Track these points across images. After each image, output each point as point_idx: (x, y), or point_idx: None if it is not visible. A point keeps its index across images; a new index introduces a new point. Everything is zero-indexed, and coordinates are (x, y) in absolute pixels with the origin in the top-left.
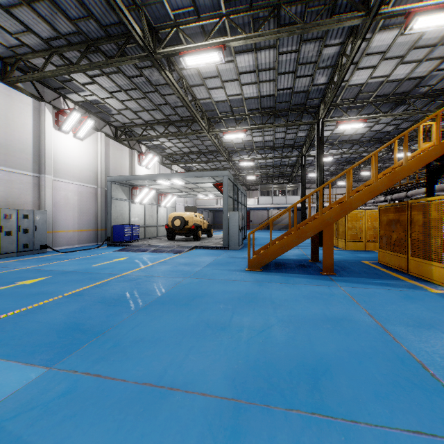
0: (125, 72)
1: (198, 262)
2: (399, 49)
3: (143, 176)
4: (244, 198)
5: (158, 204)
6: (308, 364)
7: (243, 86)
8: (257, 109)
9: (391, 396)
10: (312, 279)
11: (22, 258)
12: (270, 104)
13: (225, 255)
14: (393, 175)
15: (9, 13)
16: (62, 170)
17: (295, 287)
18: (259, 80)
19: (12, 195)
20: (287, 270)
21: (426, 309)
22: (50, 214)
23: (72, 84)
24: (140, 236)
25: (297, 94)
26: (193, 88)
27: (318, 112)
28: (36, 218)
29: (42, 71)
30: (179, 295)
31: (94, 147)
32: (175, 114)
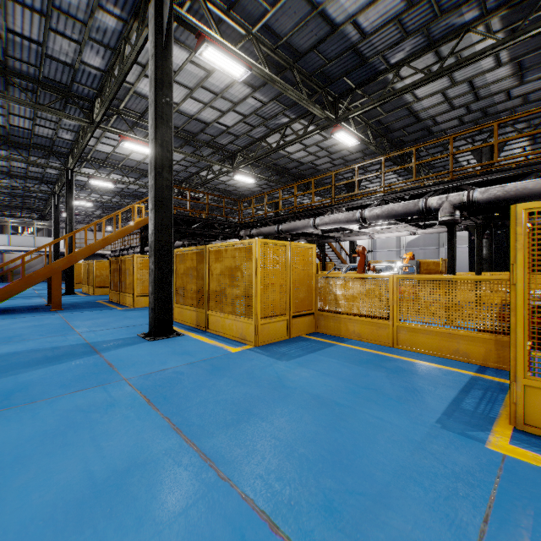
0: None
1: None
2: None
3: None
4: None
5: None
6: (11, 336)
7: None
8: None
9: (48, 334)
10: (39, 314)
11: None
12: (2, 132)
13: None
14: (106, 239)
15: None
16: None
17: (18, 319)
18: None
19: None
20: (16, 313)
21: (103, 315)
22: None
23: None
24: None
25: (39, 137)
26: None
27: (68, 161)
28: None
29: None
30: None
31: None
32: None
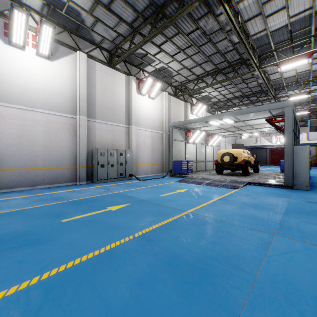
0: (184, 31)
1: (268, 205)
2: None
3: (197, 119)
4: (298, 132)
5: (206, 143)
6: None
7: None
8: None
9: None
10: None
11: (118, 182)
12: None
13: (297, 197)
14: None
15: (109, 10)
16: (142, 121)
17: None
18: None
19: (114, 141)
20: None
21: None
22: (134, 153)
23: (147, 58)
24: (193, 170)
25: None
26: (248, 23)
27: None
28: (126, 155)
29: (129, 50)
30: (297, 289)
31: (160, 103)
32: (224, 61)
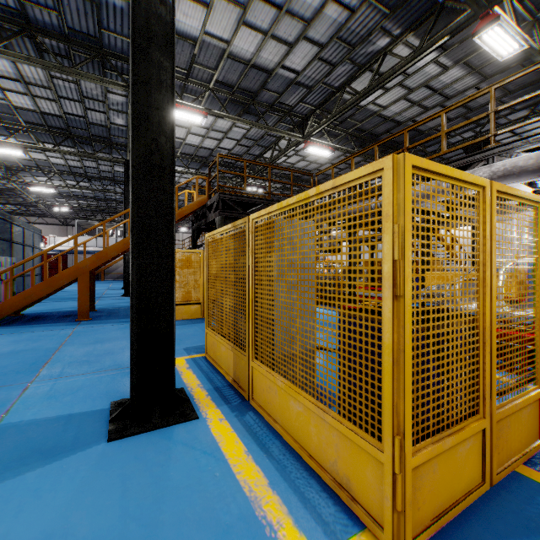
0: None
1: None
2: (184, 121)
3: None
4: (34, 237)
5: None
6: None
7: (6, 91)
8: (41, 125)
9: None
10: (55, 326)
11: None
12: (62, 125)
13: None
14: None
15: None
16: None
17: (19, 335)
18: (32, 92)
19: None
20: (37, 322)
21: (122, 332)
22: None
23: None
24: None
25: (95, 126)
26: None
27: (127, 152)
28: None
29: None
30: None
31: None
32: None
